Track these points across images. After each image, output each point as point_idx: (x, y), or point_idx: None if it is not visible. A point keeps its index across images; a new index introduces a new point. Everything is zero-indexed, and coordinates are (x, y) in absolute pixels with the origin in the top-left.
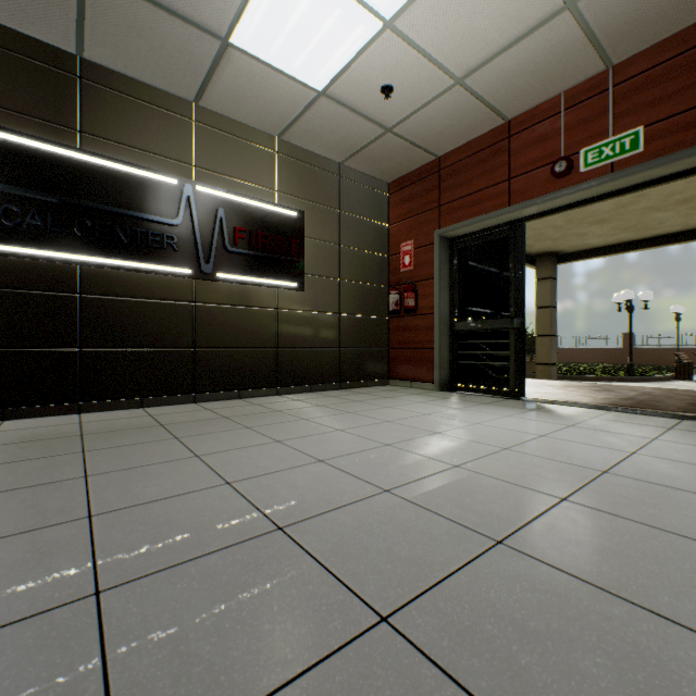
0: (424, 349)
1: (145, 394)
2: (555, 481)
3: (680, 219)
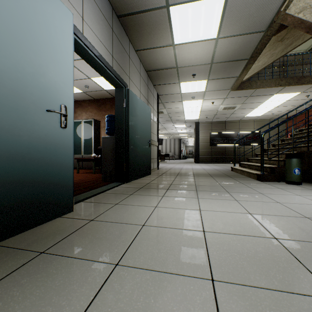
0: None
1: (232, 162)
2: None
3: None
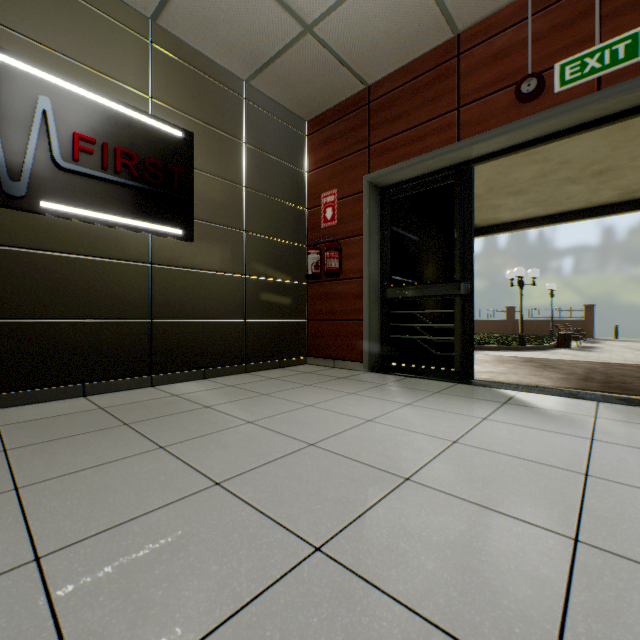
0: (350, 321)
1: None
2: None
3: (587, 194)
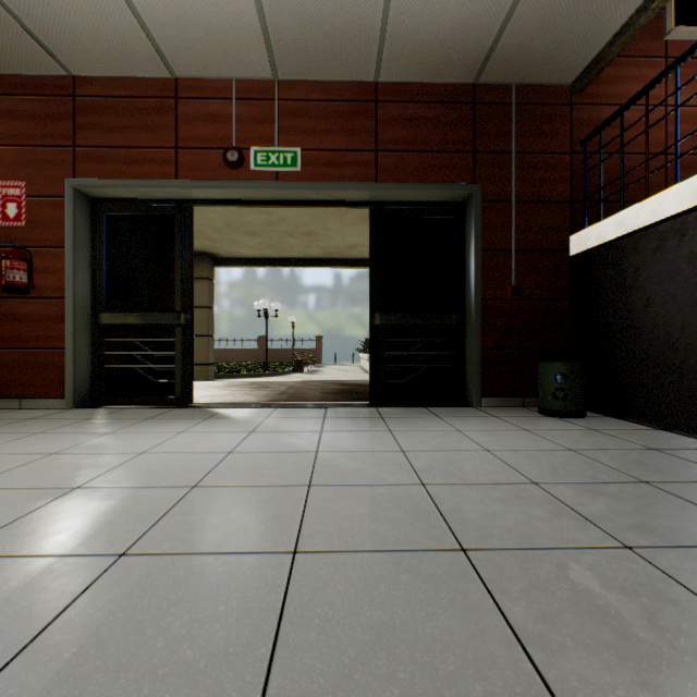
0: (48, 349)
1: None
2: (273, 522)
3: (304, 248)
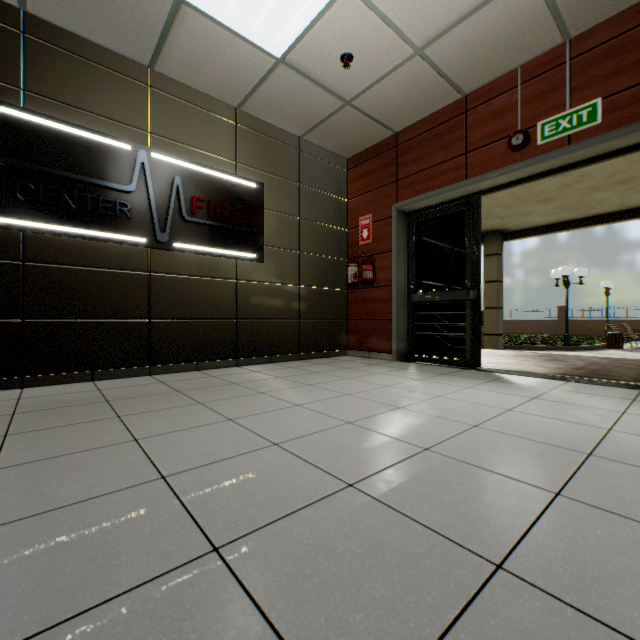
0: (382, 320)
1: (96, 366)
2: (539, 467)
3: (618, 199)
